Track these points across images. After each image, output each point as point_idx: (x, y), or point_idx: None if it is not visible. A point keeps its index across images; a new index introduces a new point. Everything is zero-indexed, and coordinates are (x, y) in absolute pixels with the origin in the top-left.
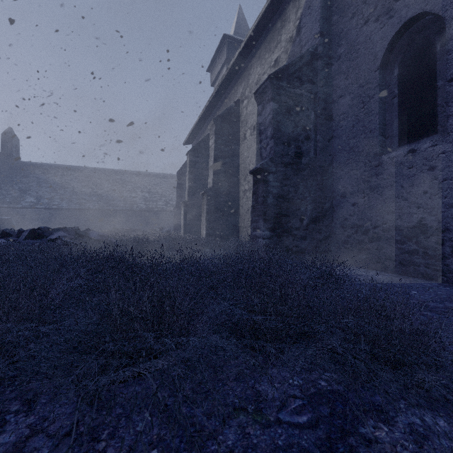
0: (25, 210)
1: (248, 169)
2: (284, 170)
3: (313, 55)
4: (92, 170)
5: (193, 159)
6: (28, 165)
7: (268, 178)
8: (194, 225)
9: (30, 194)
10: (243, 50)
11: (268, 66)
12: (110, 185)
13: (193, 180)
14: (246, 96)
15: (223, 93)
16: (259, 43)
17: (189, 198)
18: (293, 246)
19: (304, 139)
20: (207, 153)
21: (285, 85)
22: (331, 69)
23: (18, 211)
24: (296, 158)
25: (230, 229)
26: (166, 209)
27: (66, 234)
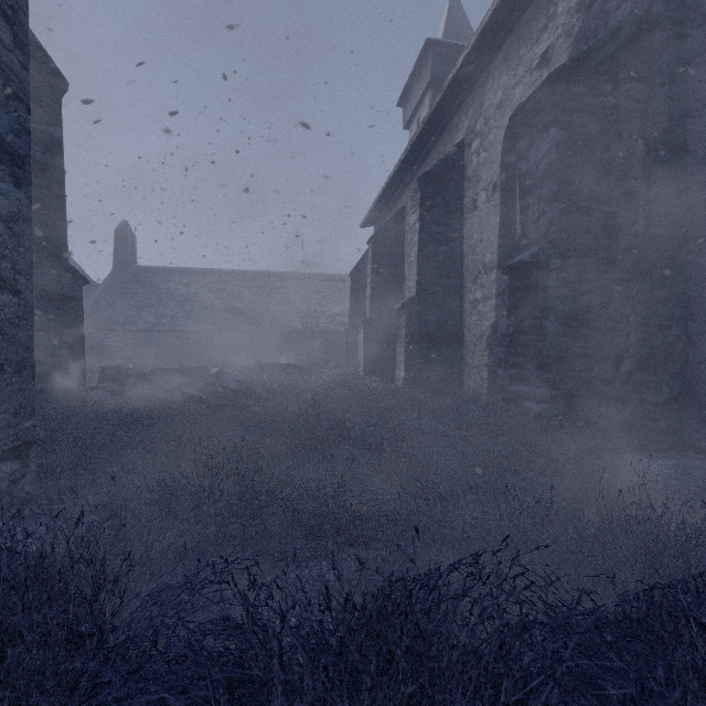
0: (142, 334)
1: (482, 263)
2: (579, 264)
3: (641, 23)
4: (227, 273)
5: (378, 250)
6: (146, 270)
7: (547, 281)
8: (380, 358)
9: (148, 311)
10: (472, 50)
11: (526, 69)
12: (252, 294)
13: (378, 285)
14: (477, 133)
15: (431, 134)
16: (505, 32)
17: (372, 314)
18: (598, 417)
19: (621, 198)
20: (402, 239)
21: (582, 91)
22: (683, 45)
23: (133, 336)
24: (606, 238)
25: (447, 369)
26: (332, 329)
27: (189, 381)
